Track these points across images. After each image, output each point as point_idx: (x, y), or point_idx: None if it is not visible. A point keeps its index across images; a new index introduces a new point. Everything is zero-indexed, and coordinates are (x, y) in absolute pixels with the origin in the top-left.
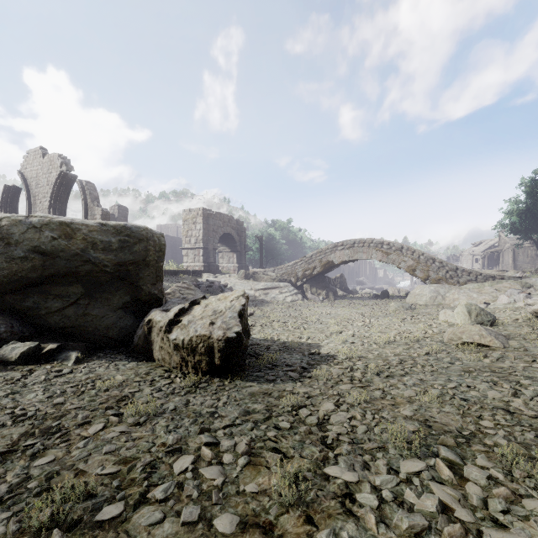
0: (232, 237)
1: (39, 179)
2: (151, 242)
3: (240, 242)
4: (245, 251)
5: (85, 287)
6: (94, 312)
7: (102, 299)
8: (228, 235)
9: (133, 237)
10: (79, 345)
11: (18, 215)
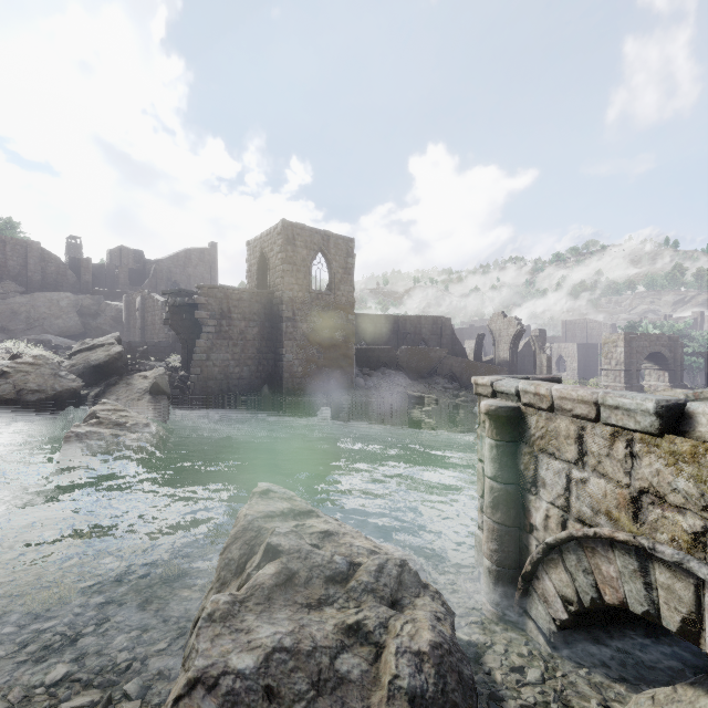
0: (661, 355)
1: (500, 332)
2: None
3: (674, 359)
4: (682, 369)
5: None
6: None
7: None
8: (656, 353)
9: None
10: None
11: None
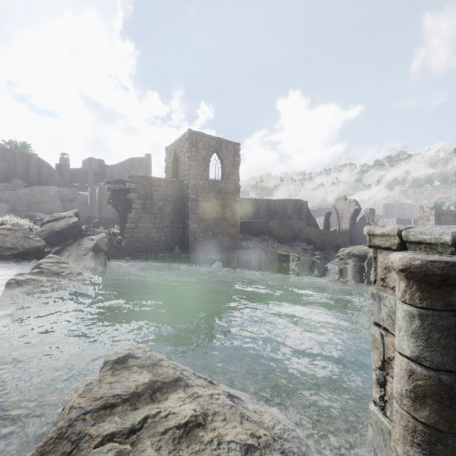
0: None
1: (343, 210)
2: None
3: None
4: None
5: None
6: None
7: None
8: None
9: None
10: None
11: None
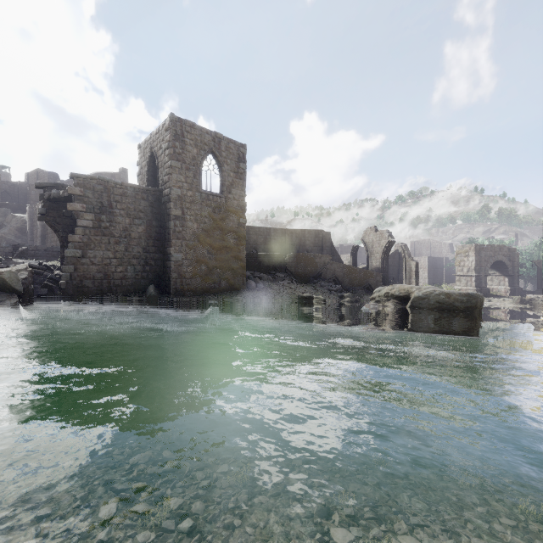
0: (503, 263)
1: (373, 243)
2: (478, 299)
3: (512, 267)
4: (518, 275)
5: (451, 315)
6: (454, 324)
7: (456, 319)
8: (498, 262)
9: (471, 297)
10: (452, 335)
11: (430, 290)
